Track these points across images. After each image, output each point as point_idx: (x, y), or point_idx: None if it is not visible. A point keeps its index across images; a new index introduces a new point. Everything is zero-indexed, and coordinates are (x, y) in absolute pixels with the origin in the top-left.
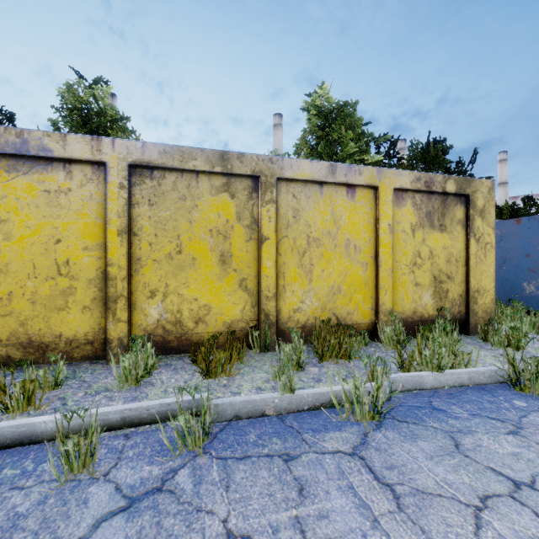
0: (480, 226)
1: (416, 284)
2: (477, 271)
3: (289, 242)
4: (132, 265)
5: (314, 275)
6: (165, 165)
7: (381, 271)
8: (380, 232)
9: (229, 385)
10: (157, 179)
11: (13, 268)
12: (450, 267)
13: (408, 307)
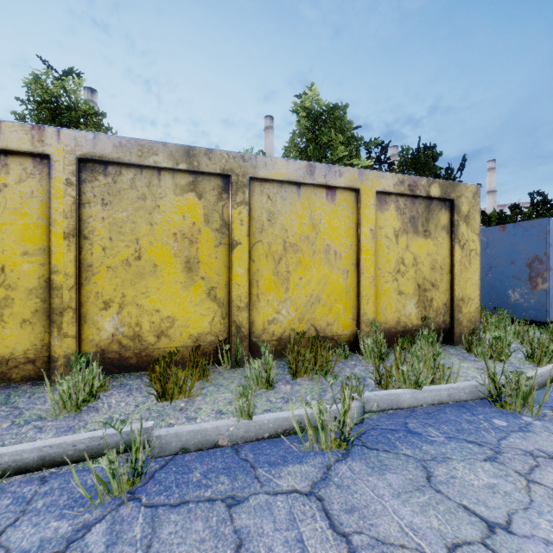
0: (465, 232)
1: (399, 292)
2: (462, 279)
3: (263, 248)
4: (82, 273)
5: (291, 284)
6: (121, 160)
7: (362, 279)
8: (361, 237)
9: (186, 408)
10: (111, 176)
11: None
12: (434, 274)
13: (392, 317)
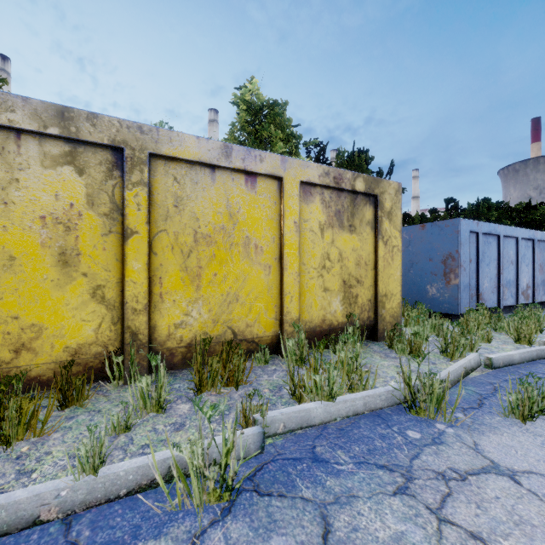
0: (388, 228)
1: (325, 289)
2: (385, 275)
3: (168, 239)
4: None
5: (203, 281)
6: None
7: (286, 275)
8: (285, 230)
9: (27, 455)
10: None
11: None
12: (359, 270)
13: (317, 315)
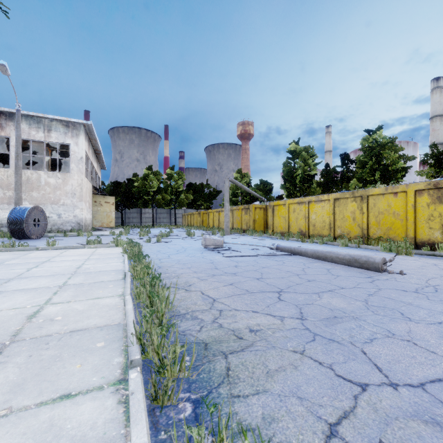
0: None
1: (430, 228)
2: None
3: (372, 214)
4: (335, 221)
5: (380, 223)
6: (340, 198)
7: (407, 222)
8: (407, 208)
9: None
10: (339, 201)
11: (317, 221)
12: None
13: (425, 237)
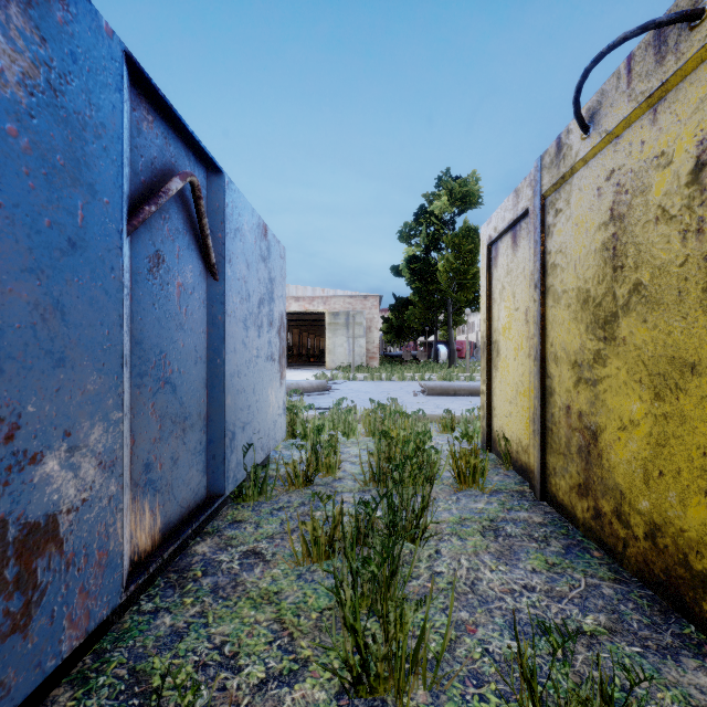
0: None
1: None
2: None
3: None
4: None
5: None
6: None
7: None
8: None
9: None
10: None
11: None
12: None
13: None
